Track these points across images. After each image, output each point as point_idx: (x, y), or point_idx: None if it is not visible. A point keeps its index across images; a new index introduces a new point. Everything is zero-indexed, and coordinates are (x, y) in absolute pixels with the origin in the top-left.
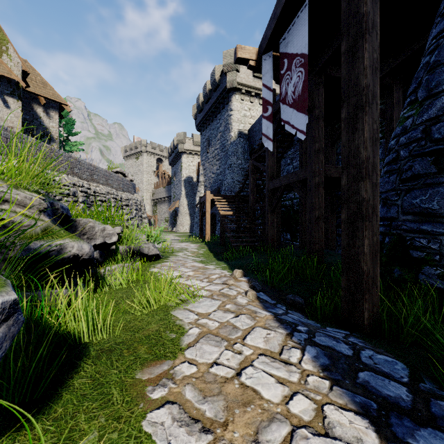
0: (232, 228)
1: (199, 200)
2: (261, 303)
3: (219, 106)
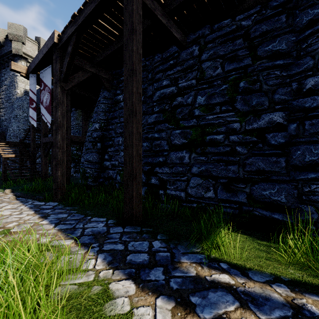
0: (17, 166)
1: None
2: (18, 200)
3: (4, 63)
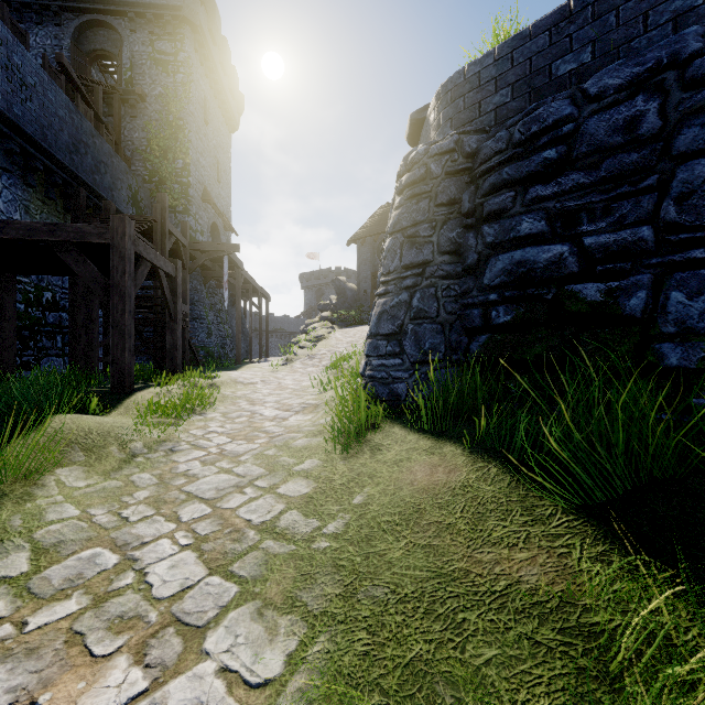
0: None
1: (131, 235)
2: None
3: None
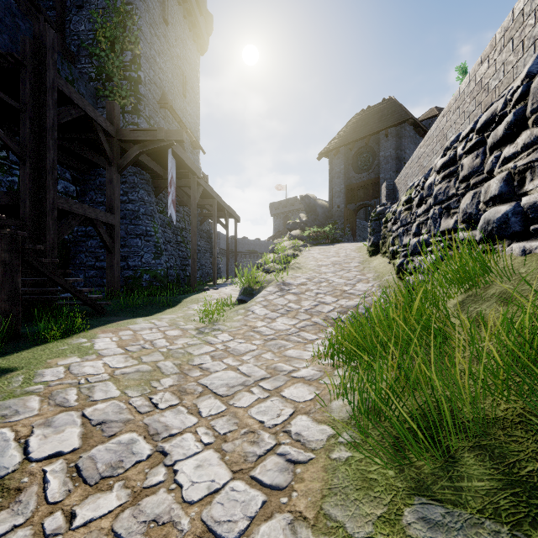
0: None
1: None
2: None
3: None
